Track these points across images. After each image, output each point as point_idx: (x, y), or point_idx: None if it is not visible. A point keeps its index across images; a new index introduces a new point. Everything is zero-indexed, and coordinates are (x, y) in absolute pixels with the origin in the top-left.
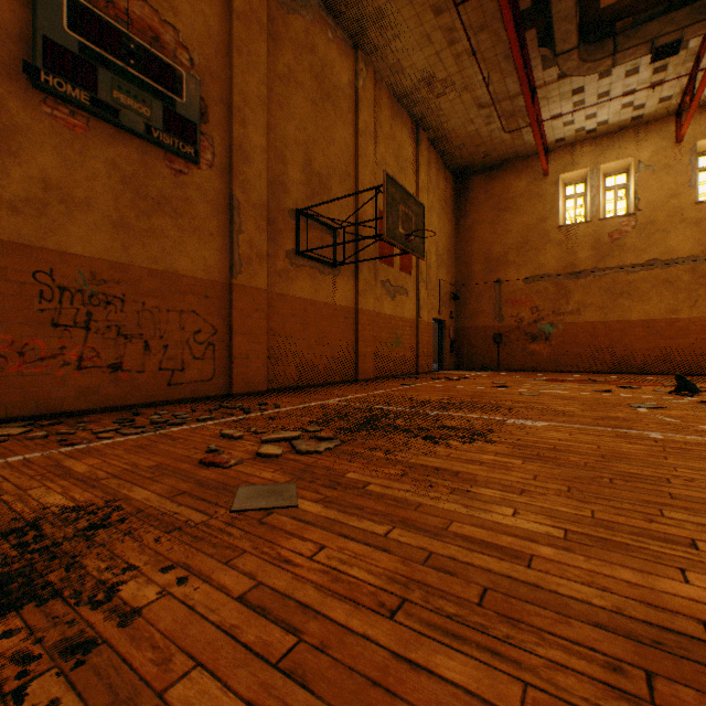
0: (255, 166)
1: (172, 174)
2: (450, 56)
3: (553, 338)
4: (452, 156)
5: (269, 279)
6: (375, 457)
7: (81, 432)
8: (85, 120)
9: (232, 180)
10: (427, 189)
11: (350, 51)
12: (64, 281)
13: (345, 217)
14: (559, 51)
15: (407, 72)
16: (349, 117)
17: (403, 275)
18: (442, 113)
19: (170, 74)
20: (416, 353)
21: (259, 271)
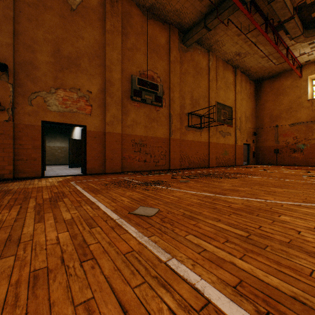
0: (176, 103)
1: (156, 111)
2: (246, 46)
3: (304, 150)
4: (253, 75)
5: (180, 135)
6: (206, 179)
7: (144, 174)
8: (139, 104)
9: (170, 109)
10: (240, 91)
11: (206, 54)
12: (136, 141)
13: (204, 111)
14: (293, 37)
15: (229, 53)
16: (206, 76)
17: (228, 128)
18: (245, 62)
19: (156, 86)
20: (234, 157)
21: (177, 134)
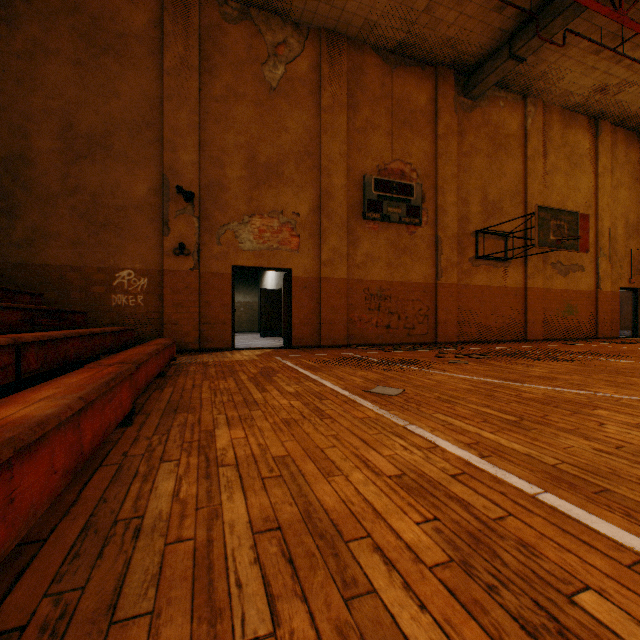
0: (449, 215)
1: (408, 235)
2: (620, 69)
3: None
4: None
5: (457, 277)
6: (502, 360)
7: (385, 349)
8: (378, 224)
9: (436, 227)
10: (610, 169)
11: (518, 103)
12: (371, 292)
13: (514, 224)
14: None
15: (575, 92)
16: (517, 151)
17: (576, 254)
18: (623, 103)
19: (408, 189)
20: (594, 320)
21: (452, 274)
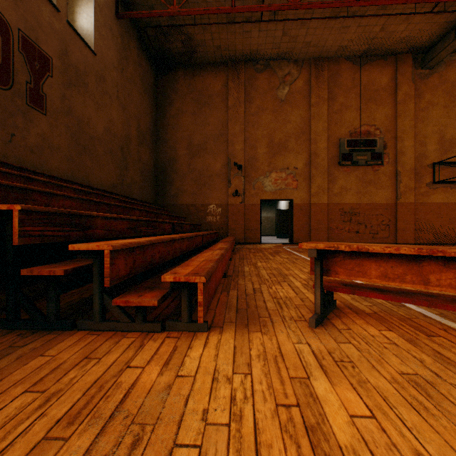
0: (407, 155)
1: (373, 172)
2: None
3: None
4: None
5: (415, 198)
6: None
7: None
8: (349, 168)
9: (396, 165)
10: None
11: None
12: (345, 210)
13: None
14: None
15: None
16: None
17: None
18: None
19: (372, 142)
20: None
21: (409, 196)
